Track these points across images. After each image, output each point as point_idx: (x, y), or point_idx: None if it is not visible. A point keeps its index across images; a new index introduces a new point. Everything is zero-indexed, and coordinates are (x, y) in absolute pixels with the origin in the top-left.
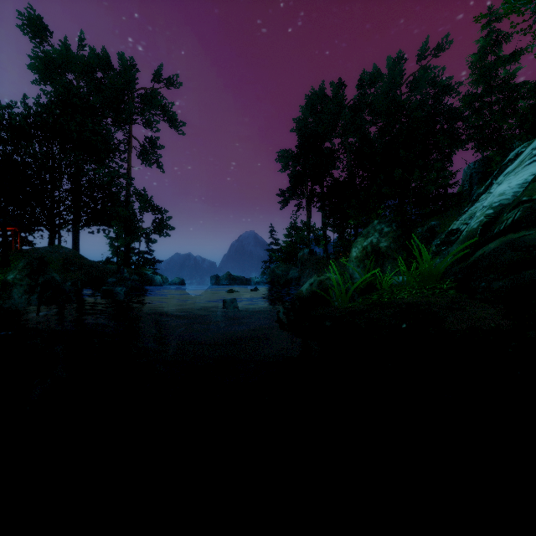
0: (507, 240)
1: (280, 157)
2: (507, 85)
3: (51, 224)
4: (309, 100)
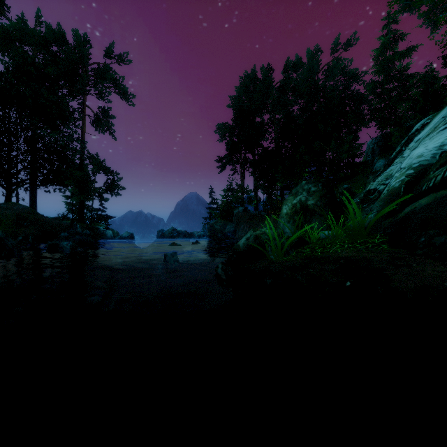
0: (440, 196)
1: (218, 129)
2: (402, 75)
3: (8, 182)
4: (243, 81)
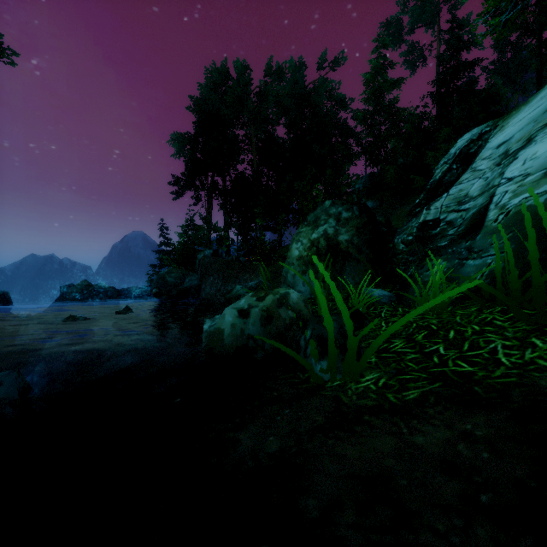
0: None
1: (173, 139)
2: (392, 108)
3: None
4: (209, 78)
